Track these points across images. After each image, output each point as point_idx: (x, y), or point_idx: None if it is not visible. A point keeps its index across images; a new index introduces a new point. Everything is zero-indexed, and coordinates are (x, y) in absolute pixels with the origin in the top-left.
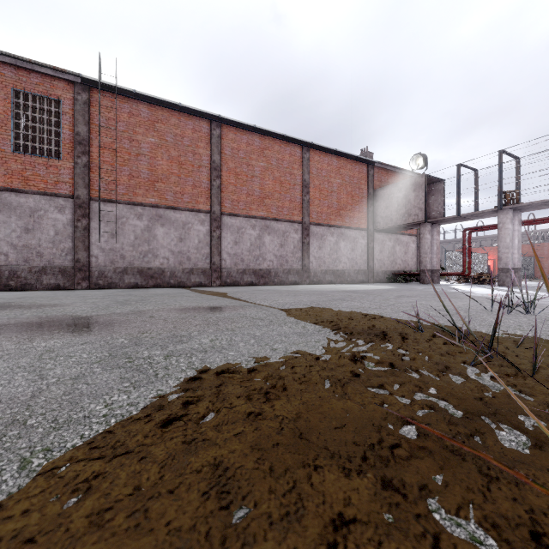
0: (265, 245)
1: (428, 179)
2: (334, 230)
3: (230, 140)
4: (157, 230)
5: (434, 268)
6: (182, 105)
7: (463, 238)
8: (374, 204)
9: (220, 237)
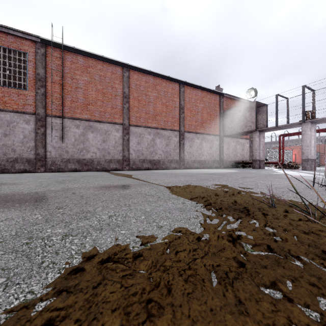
0: (156, 145)
1: (257, 104)
2: (199, 135)
3: (135, 79)
4: (89, 135)
5: (261, 159)
6: (104, 57)
7: (279, 141)
8: (223, 120)
9: (128, 139)
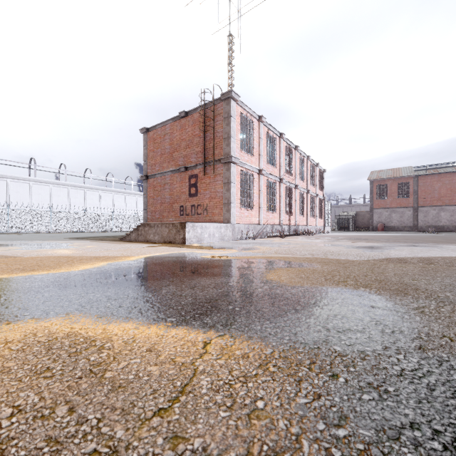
0: None
1: None
2: None
3: None
4: (441, 213)
5: None
6: (451, 171)
7: None
8: None
9: None
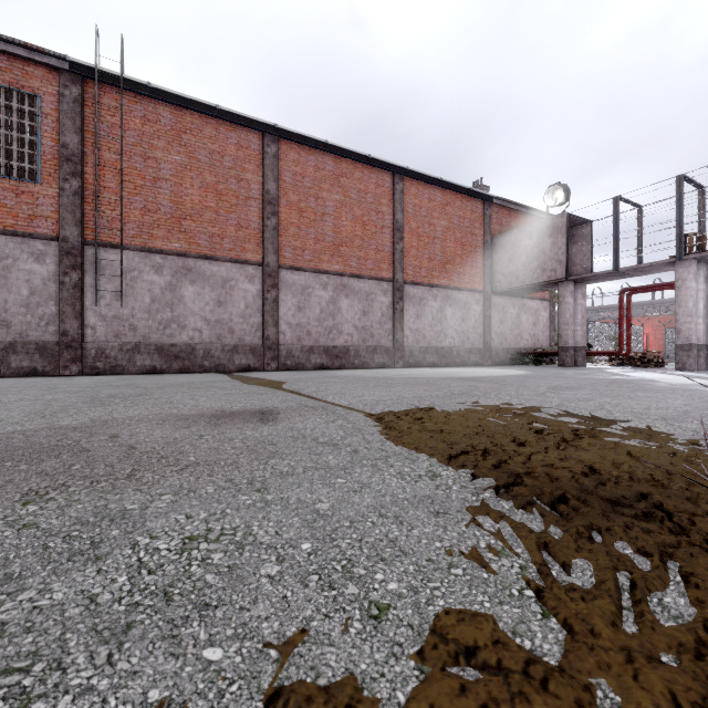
0: (341, 312)
1: (569, 220)
2: (437, 291)
3: (291, 161)
4: (184, 289)
5: (578, 344)
6: (220, 109)
7: (620, 303)
8: (492, 256)
9: (276, 300)
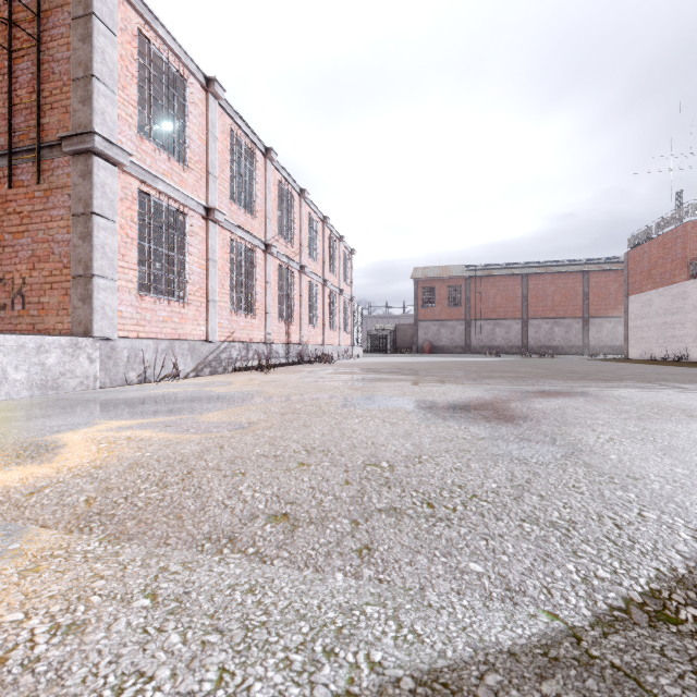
0: (555, 333)
1: None
2: (611, 319)
3: (532, 281)
4: (496, 329)
5: None
6: (507, 274)
7: None
8: None
9: (526, 330)
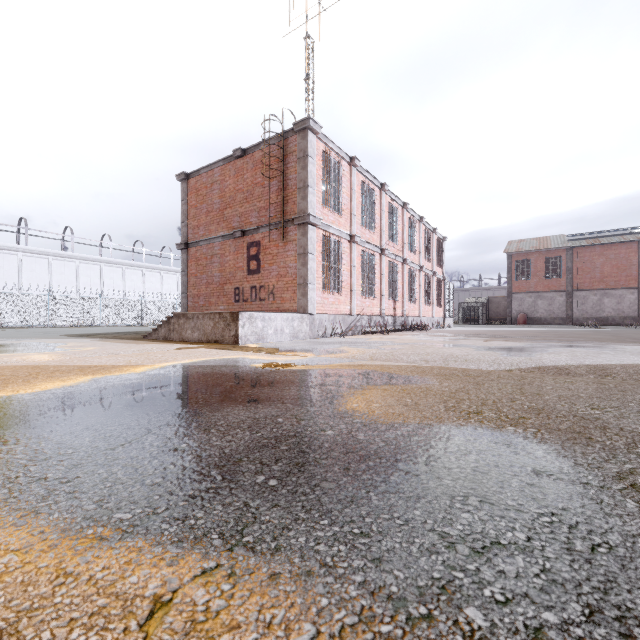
0: None
1: None
2: None
3: None
4: (604, 300)
5: None
6: (618, 241)
7: None
8: None
9: None
